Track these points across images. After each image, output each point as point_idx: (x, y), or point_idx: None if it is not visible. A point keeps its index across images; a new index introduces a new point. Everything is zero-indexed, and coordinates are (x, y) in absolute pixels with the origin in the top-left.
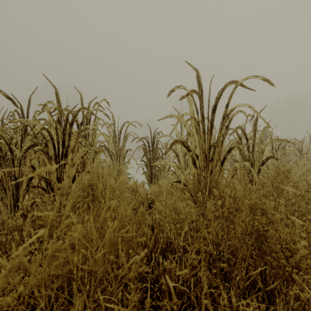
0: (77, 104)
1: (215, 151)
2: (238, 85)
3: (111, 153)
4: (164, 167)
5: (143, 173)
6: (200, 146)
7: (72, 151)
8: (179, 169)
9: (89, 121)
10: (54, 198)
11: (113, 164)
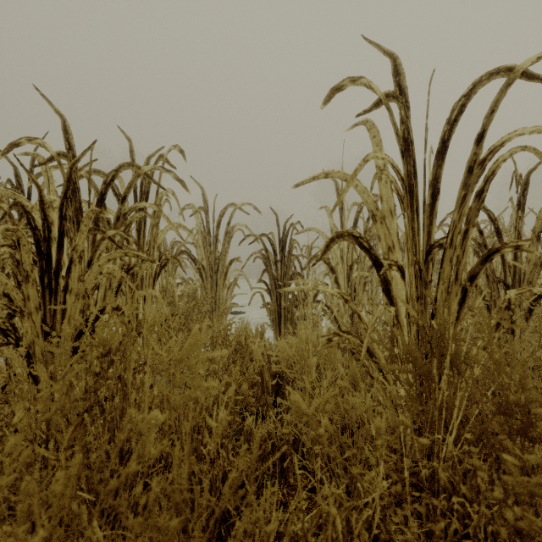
0: (94, 142)
1: (443, 259)
2: (517, 77)
3: (199, 266)
4: (304, 294)
5: (263, 306)
6: (408, 245)
7: (90, 260)
8: (346, 303)
9: (146, 197)
10: (10, 388)
11: (205, 287)
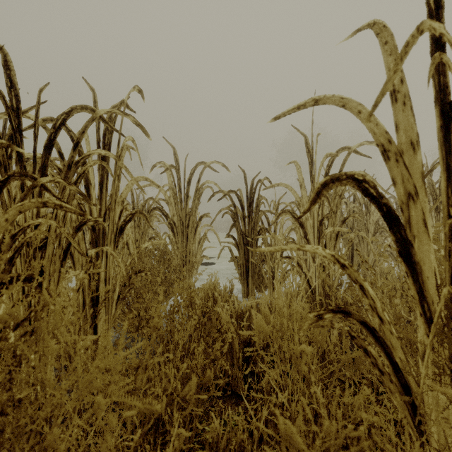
0: None
1: None
2: None
3: (170, 221)
4: None
5: (231, 260)
6: None
7: None
8: (344, 269)
9: (109, 149)
10: None
11: (176, 241)
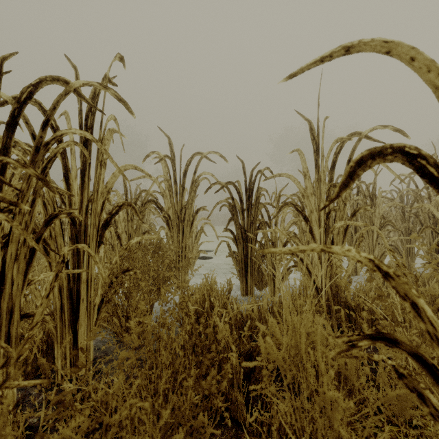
0: None
1: None
2: None
3: (165, 214)
4: (272, 244)
5: (229, 255)
6: None
7: None
8: (388, 280)
9: (91, 132)
10: None
11: (172, 235)
